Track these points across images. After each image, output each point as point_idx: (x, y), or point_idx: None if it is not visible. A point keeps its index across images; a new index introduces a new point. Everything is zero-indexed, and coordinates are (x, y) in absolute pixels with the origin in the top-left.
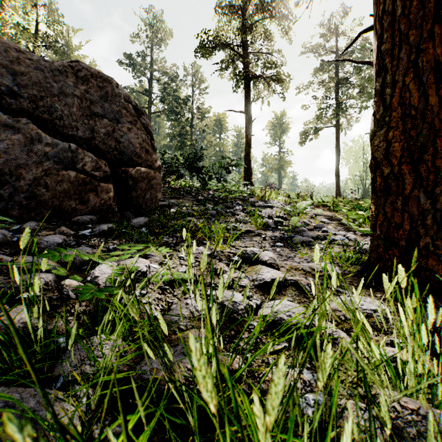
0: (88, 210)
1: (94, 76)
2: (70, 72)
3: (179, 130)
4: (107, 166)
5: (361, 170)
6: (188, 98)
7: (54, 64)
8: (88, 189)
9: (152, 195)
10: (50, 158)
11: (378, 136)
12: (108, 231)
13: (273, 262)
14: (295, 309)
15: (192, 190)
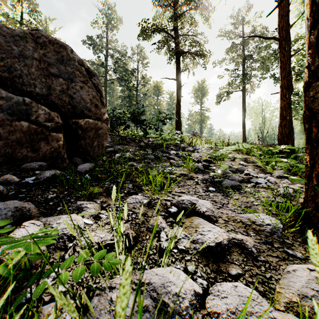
0: (38, 157)
1: (51, 42)
2: (30, 38)
3: (128, 93)
4: (59, 118)
5: (260, 123)
6: (134, 70)
7: (16, 31)
8: (40, 138)
9: (99, 143)
10: (5, 110)
11: (313, 87)
12: (52, 178)
13: (211, 213)
14: (259, 309)
15: (136, 138)
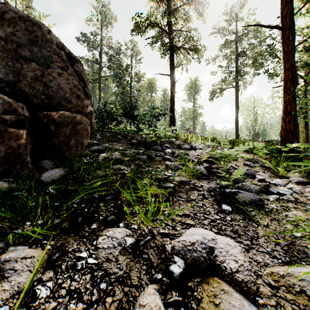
0: None
1: (22, 19)
2: None
3: (122, 90)
4: (25, 110)
5: (252, 120)
6: (128, 66)
7: None
8: None
9: (78, 142)
10: None
11: None
12: None
13: (248, 278)
14: None
15: (128, 134)
